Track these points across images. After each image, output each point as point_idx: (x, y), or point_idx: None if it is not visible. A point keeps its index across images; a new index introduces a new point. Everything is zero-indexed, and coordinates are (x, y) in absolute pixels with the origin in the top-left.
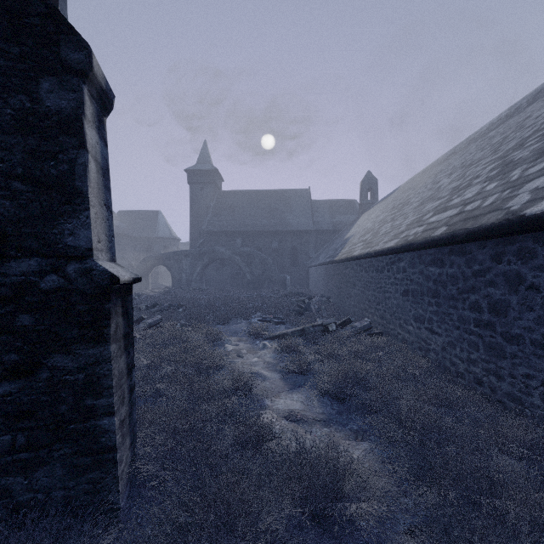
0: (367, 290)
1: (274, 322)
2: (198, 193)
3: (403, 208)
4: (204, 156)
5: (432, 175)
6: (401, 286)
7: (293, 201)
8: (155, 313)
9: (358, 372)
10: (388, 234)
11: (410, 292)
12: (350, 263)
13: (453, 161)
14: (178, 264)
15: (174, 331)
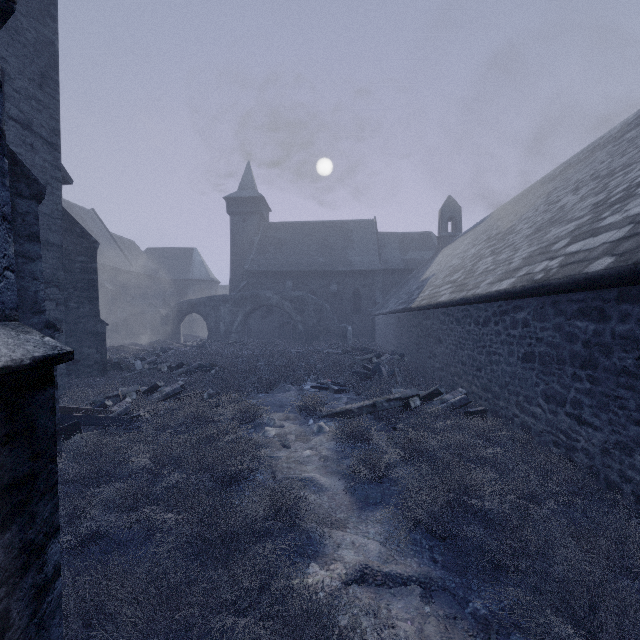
0: (461, 349)
1: (332, 390)
2: (240, 225)
3: (506, 238)
4: (247, 181)
5: (541, 195)
6: (520, 347)
7: (355, 235)
8: (179, 375)
9: (469, 490)
10: (491, 272)
11: (537, 357)
12: (434, 311)
13: (573, 175)
14: (215, 312)
15: (196, 408)
